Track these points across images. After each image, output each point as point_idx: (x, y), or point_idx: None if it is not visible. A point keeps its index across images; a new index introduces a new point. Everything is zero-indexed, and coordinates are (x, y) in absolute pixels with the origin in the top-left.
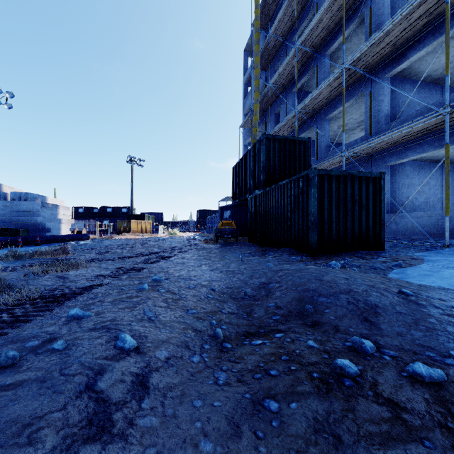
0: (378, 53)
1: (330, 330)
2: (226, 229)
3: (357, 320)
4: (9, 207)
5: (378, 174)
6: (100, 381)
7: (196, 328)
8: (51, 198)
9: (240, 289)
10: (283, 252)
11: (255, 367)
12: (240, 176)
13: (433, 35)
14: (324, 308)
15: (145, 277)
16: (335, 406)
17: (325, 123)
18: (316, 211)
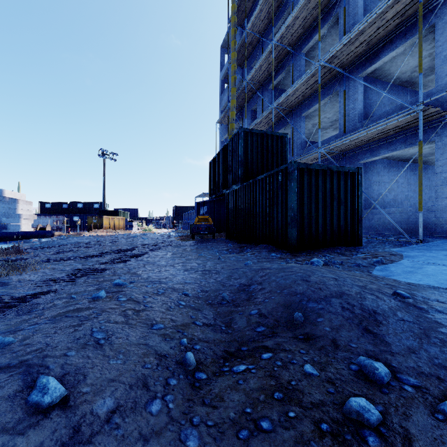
0: (352, 52)
1: (328, 347)
2: (203, 225)
3: (357, 331)
4: None
5: (356, 170)
6: None
7: (161, 351)
8: (9, 191)
9: (218, 293)
10: (262, 249)
11: (240, 414)
12: (216, 171)
13: (404, 37)
14: (316, 316)
15: (106, 281)
16: None
17: (300, 120)
18: (295, 205)
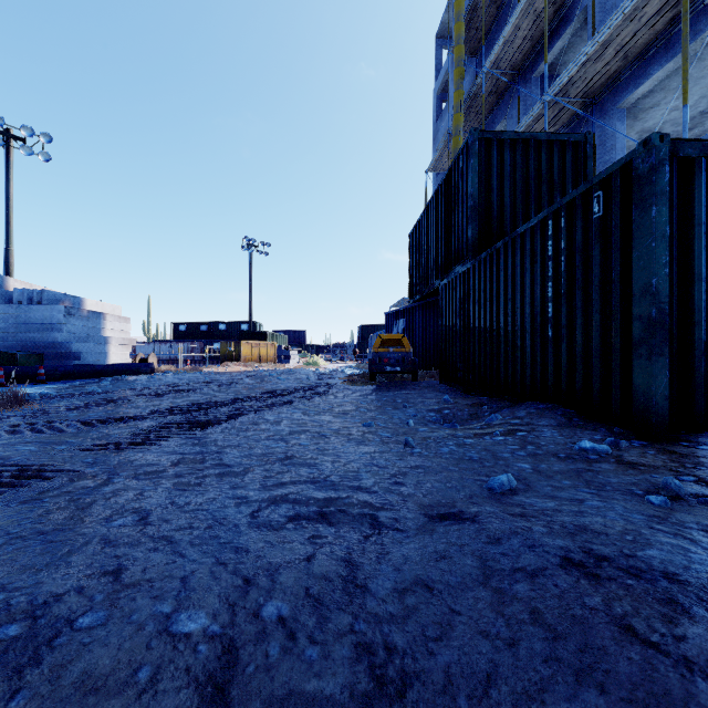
0: None
1: None
2: (390, 353)
3: None
4: (14, 316)
5: None
6: None
7: None
8: (93, 301)
9: None
10: (535, 417)
11: None
12: (422, 246)
13: None
14: None
15: None
16: None
17: (614, 119)
18: (665, 282)
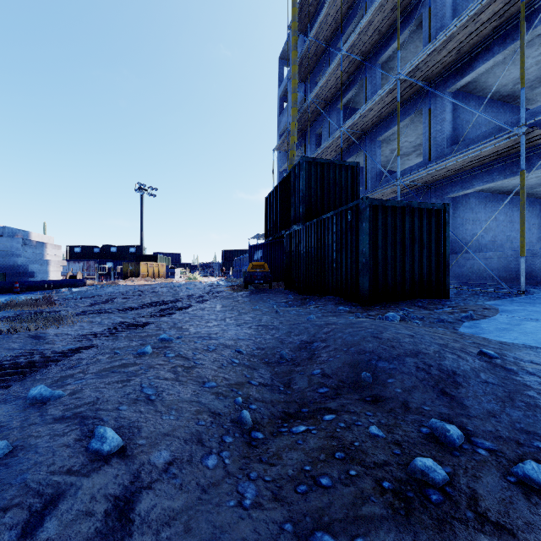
0: (439, 62)
1: (398, 409)
2: (257, 273)
3: (432, 393)
4: None
5: (441, 206)
6: (50, 517)
7: (215, 409)
8: (36, 233)
9: (275, 350)
10: (327, 301)
11: (298, 471)
12: (274, 208)
13: (503, 42)
14: (386, 376)
15: (150, 336)
16: (423, 540)
17: (375, 145)
18: (367, 250)
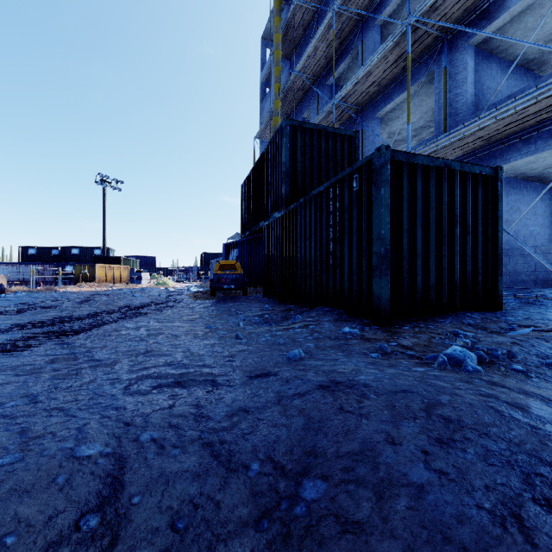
0: (462, 0)
1: None
2: (227, 275)
3: None
4: None
5: (491, 171)
6: None
7: None
8: None
9: (168, 524)
10: (321, 316)
11: None
12: (251, 195)
13: None
14: None
15: None
16: None
17: (374, 123)
18: (388, 233)
